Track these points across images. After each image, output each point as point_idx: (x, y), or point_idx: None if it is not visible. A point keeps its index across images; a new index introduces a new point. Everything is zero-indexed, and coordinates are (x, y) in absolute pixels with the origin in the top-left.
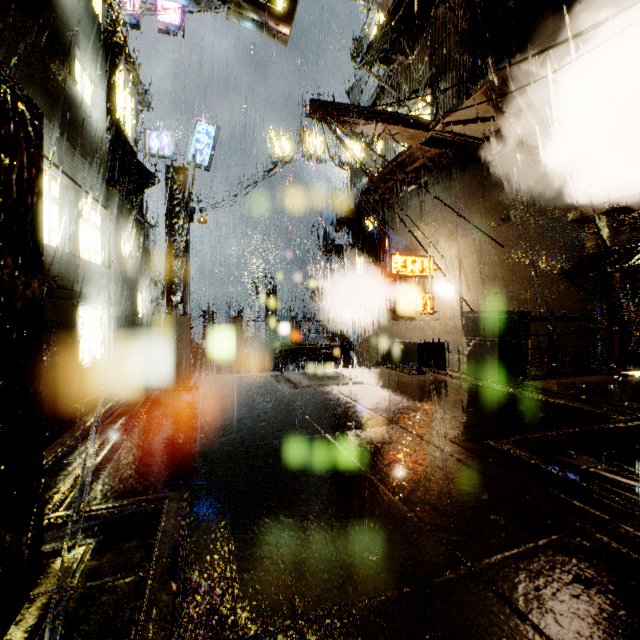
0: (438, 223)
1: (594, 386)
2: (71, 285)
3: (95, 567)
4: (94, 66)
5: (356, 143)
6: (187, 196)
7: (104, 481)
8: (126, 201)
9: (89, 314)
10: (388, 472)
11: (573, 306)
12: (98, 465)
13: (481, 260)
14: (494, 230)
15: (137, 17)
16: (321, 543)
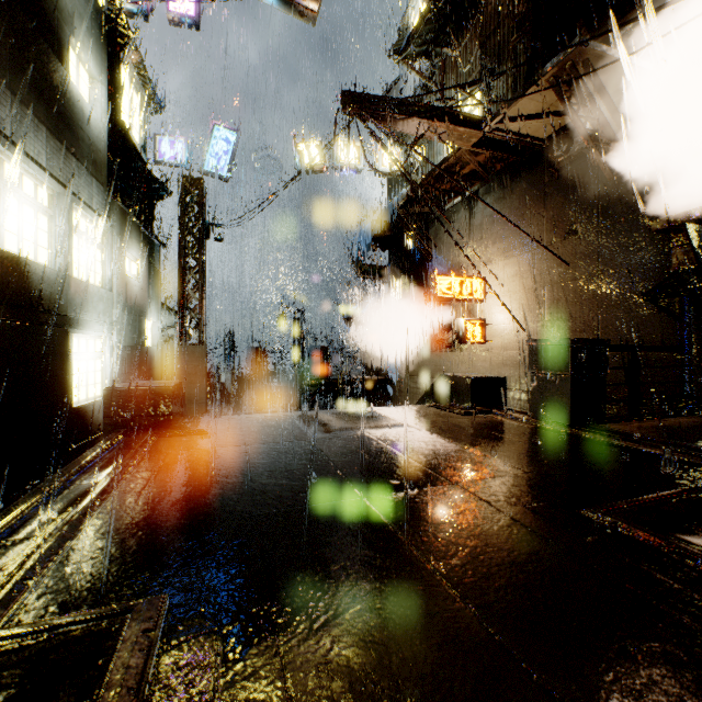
0: (490, 239)
1: (690, 430)
2: (63, 309)
3: None
4: (92, 56)
5: (394, 150)
6: (203, 210)
7: (52, 575)
8: (131, 214)
9: (86, 343)
10: (452, 560)
11: (655, 333)
12: (48, 550)
13: (541, 280)
14: (557, 245)
15: (146, 7)
16: None
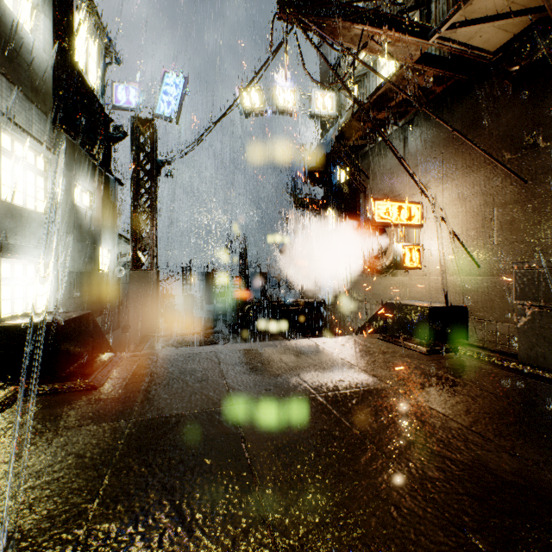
0: (427, 164)
1: None
2: None
3: None
4: None
5: (327, 94)
6: (153, 148)
7: None
8: (80, 146)
9: (23, 269)
10: None
11: None
12: None
13: (490, 202)
14: (511, 163)
15: None
16: None
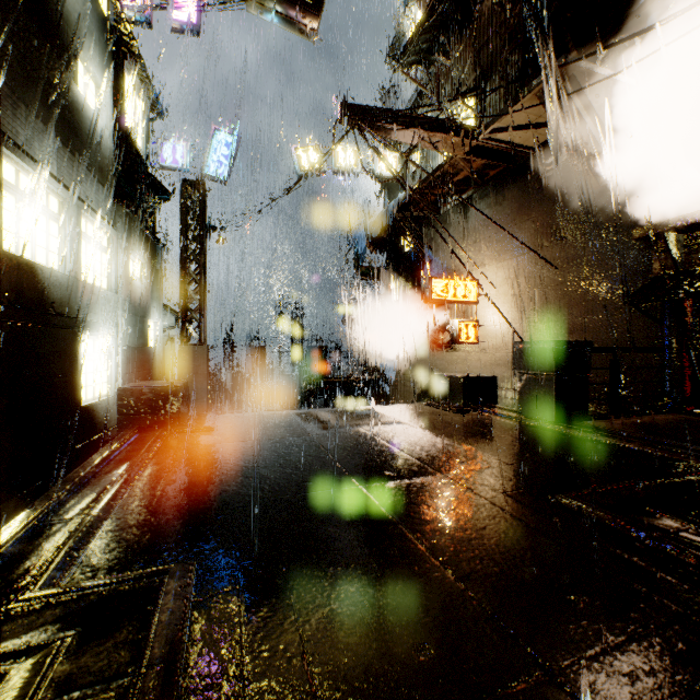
0: (483, 242)
1: (665, 427)
2: (72, 312)
3: (68, 674)
4: (99, 67)
5: (391, 154)
6: (204, 213)
7: (94, 548)
8: (135, 218)
9: (93, 344)
10: (436, 536)
11: (638, 335)
12: (88, 527)
13: (532, 284)
14: (547, 250)
15: (148, 14)
16: (357, 636)
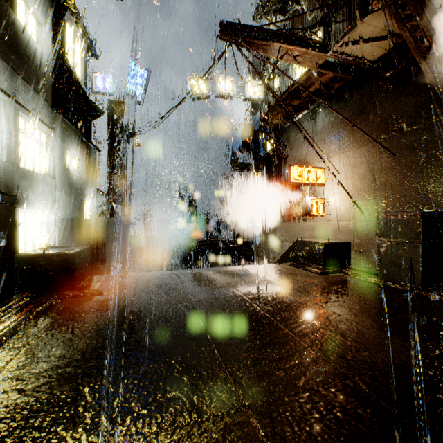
0: (329, 139)
1: None
2: (9, 190)
3: None
4: (38, 6)
5: (257, 83)
6: (124, 124)
7: None
8: (71, 124)
9: (32, 216)
10: None
11: None
12: None
13: (371, 168)
14: (385, 141)
15: None
16: None
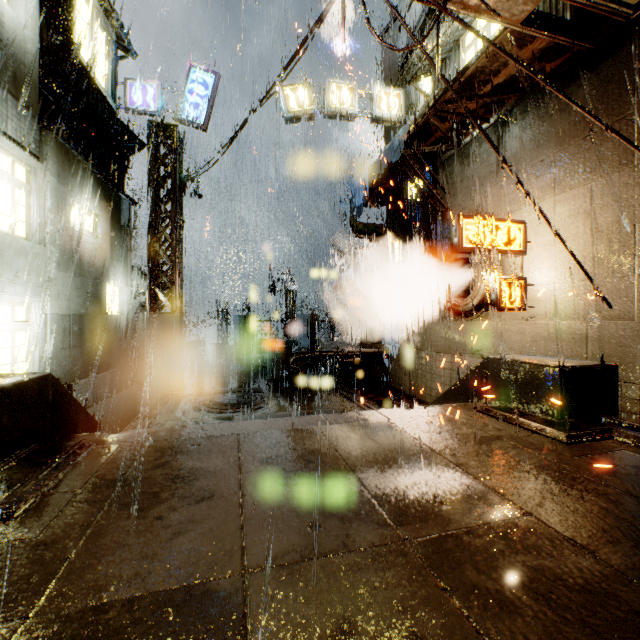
0: (531, 171)
1: None
2: None
3: None
4: None
5: (393, 92)
6: (175, 160)
7: None
8: (77, 153)
9: None
10: None
11: None
12: None
13: (628, 216)
14: None
15: None
16: None
